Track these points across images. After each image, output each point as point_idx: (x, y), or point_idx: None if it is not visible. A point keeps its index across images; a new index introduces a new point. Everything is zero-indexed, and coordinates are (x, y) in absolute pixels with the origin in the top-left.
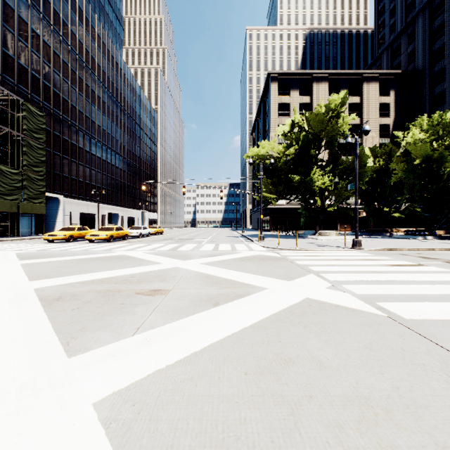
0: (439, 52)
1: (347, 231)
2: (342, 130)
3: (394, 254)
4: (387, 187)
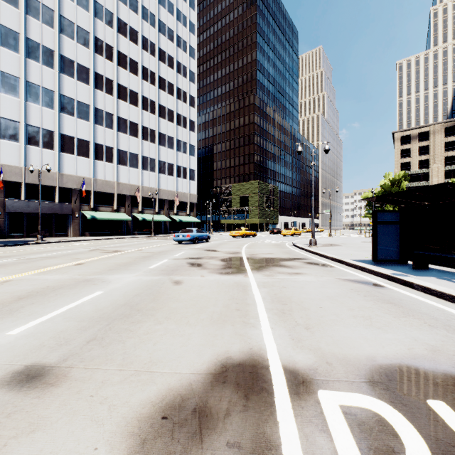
0: None
1: None
2: (403, 187)
3: None
4: None
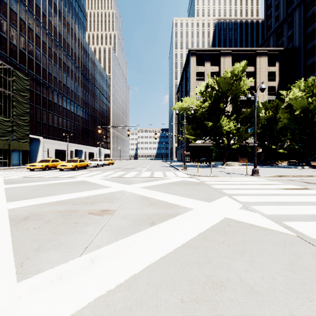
0: (311, 35)
1: (245, 162)
2: (242, 89)
3: (283, 180)
4: (275, 131)
